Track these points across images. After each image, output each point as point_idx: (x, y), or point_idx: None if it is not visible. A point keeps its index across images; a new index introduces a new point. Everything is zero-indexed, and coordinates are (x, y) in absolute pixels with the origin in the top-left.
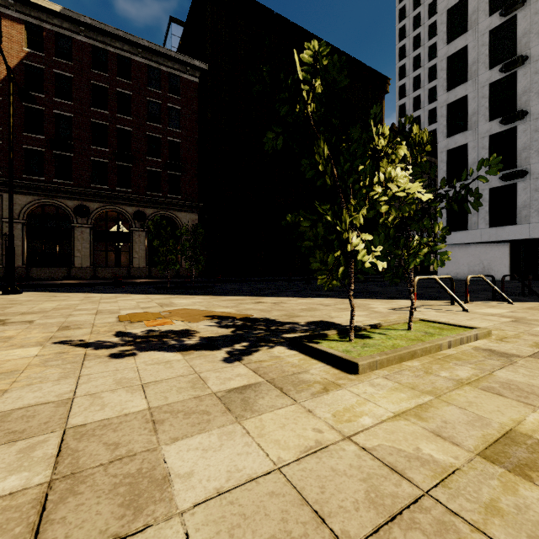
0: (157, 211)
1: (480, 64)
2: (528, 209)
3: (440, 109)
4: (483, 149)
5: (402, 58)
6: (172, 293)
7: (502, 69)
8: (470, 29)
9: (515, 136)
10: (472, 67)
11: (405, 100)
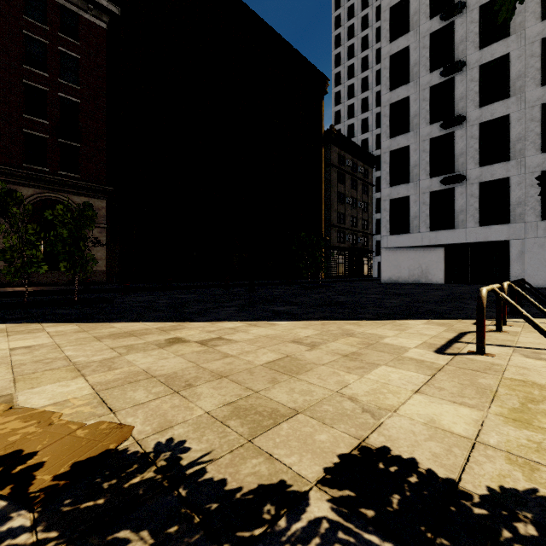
0: (42, 192)
1: (421, 66)
2: (465, 213)
3: (383, 108)
4: (424, 152)
5: (337, 65)
6: (11, 318)
7: (443, 72)
8: (412, 30)
9: (453, 141)
10: (413, 69)
11: (340, 107)
